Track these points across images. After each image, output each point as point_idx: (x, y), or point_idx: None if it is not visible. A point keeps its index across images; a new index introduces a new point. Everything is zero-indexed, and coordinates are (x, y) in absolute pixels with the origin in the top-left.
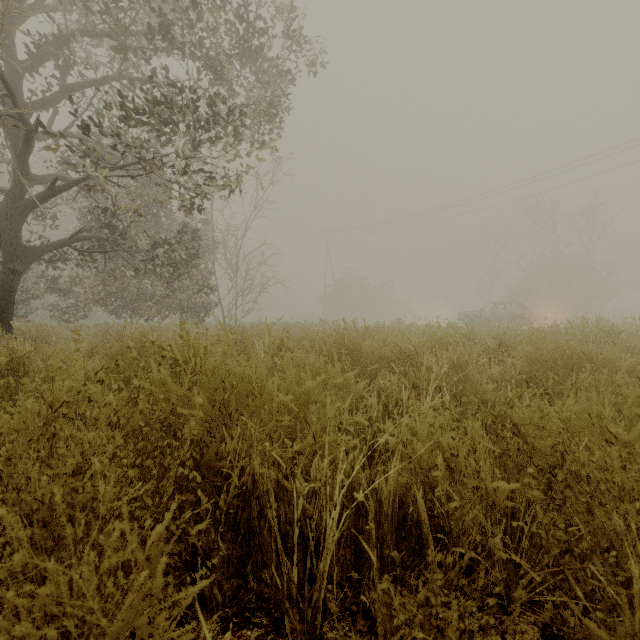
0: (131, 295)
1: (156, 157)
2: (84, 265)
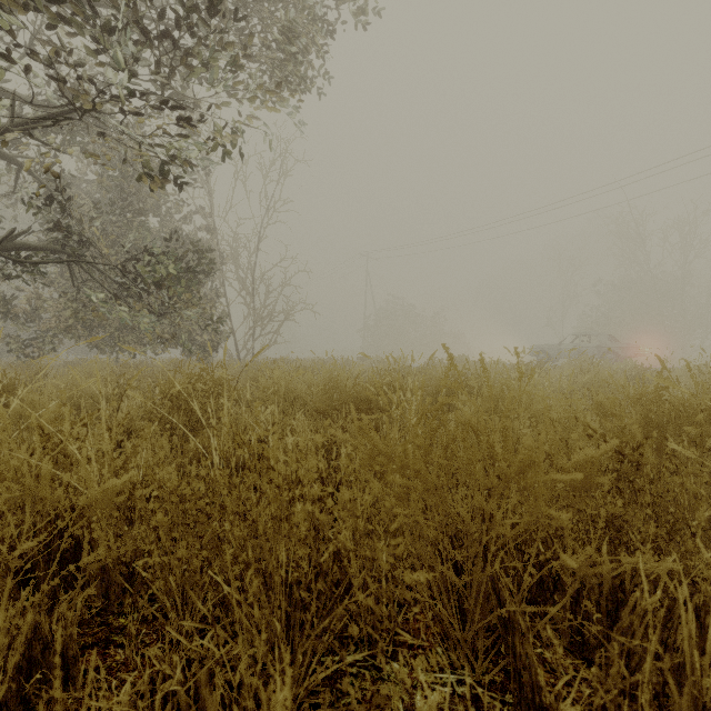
0: (112, 323)
1: (82, 78)
2: (52, 284)
